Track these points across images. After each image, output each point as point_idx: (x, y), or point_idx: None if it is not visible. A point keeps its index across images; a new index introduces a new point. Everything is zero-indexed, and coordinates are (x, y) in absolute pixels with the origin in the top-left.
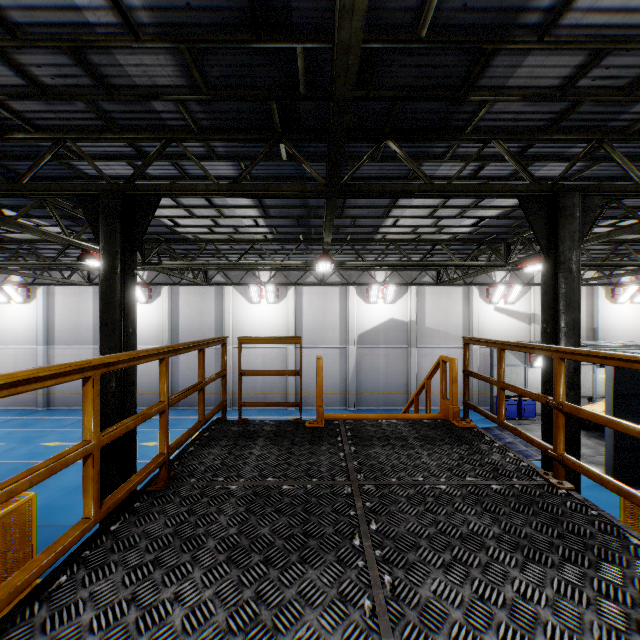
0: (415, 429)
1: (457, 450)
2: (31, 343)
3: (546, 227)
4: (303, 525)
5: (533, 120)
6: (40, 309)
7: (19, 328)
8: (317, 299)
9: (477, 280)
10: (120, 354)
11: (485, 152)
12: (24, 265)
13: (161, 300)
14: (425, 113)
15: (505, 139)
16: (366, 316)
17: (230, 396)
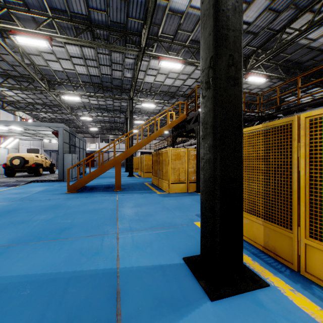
0: None
1: None
2: None
3: None
4: None
5: None
6: None
7: None
8: None
9: None
10: None
11: None
12: None
13: None
14: None
15: None
16: None
17: None
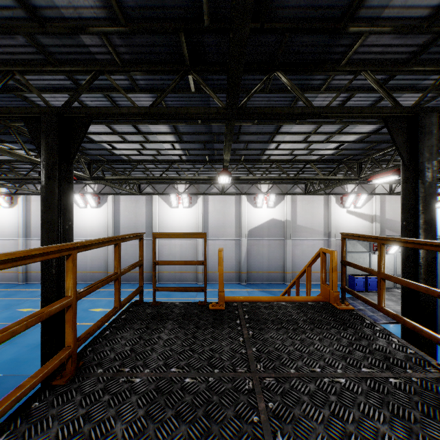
0: (302, 311)
1: (344, 334)
2: (14, 236)
3: (407, 142)
4: (203, 438)
5: (398, 53)
6: (20, 212)
7: (6, 225)
8: (219, 204)
9: (334, 191)
10: (4, 253)
11: (353, 84)
12: (4, 179)
13: (107, 205)
14: (309, 46)
15: (373, 70)
16: (254, 217)
17: (156, 274)
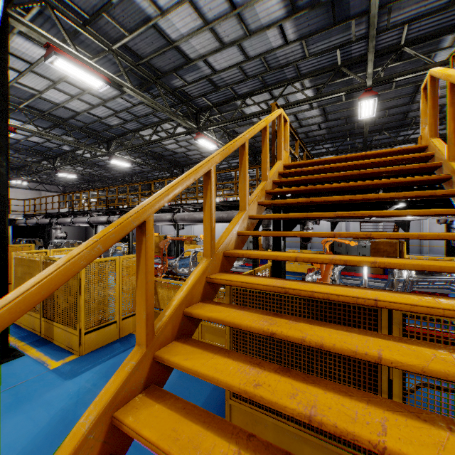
0: None
1: None
2: None
3: None
4: None
5: None
6: None
7: None
8: None
9: None
10: None
11: None
12: None
13: None
14: (394, 124)
15: None
16: None
17: (310, 243)
